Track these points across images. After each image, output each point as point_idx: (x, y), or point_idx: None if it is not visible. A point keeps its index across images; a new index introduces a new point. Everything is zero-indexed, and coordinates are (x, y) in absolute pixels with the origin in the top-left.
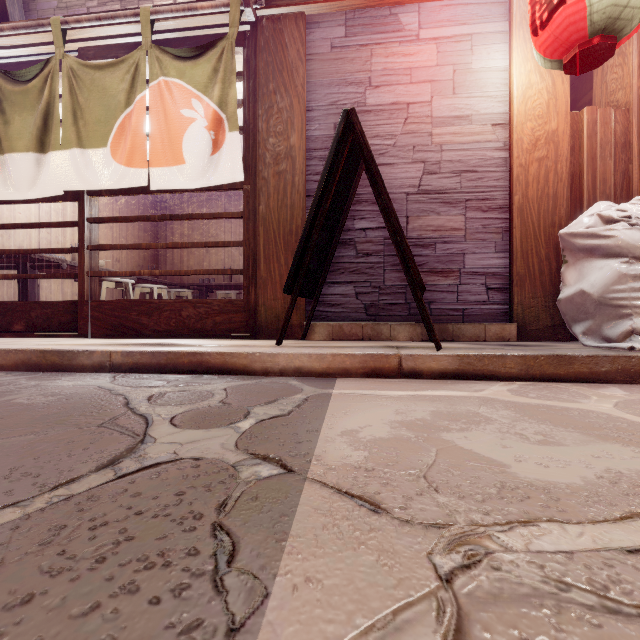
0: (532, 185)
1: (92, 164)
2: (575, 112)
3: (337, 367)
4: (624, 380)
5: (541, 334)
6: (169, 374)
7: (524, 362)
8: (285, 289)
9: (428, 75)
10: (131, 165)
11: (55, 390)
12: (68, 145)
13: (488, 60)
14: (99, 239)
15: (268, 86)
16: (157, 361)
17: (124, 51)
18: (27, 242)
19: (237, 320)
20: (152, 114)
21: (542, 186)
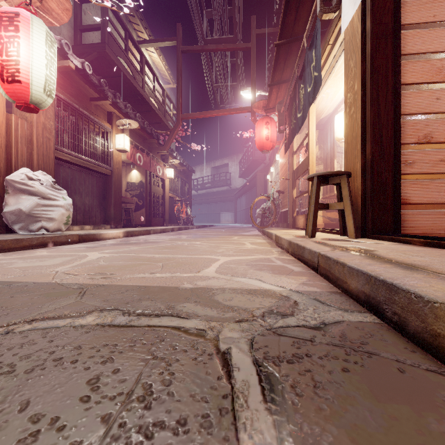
0: None
1: None
2: (8, 113)
3: None
4: (42, 246)
5: None
6: None
7: (0, 243)
8: None
9: None
10: None
11: None
12: None
13: None
14: None
15: None
16: None
17: None
18: None
19: None
20: None
21: None
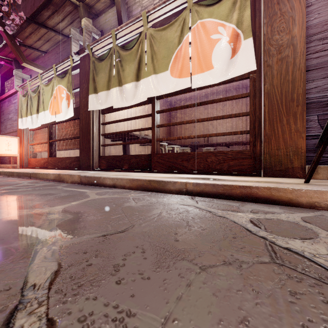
0: None
1: (160, 81)
2: None
3: None
4: None
5: None
6: (225, 199)
7: None
8: (321, 138)
9: None
10: (181, 77)
11: (174, 207)
12: (149, 74)
13: None
14: (148, 125)
15: (272, 1)
16: (216, 190)
17: (174, 17)
18: (123, 128)
19: (245, 164)
20: (193, 44)
21: None
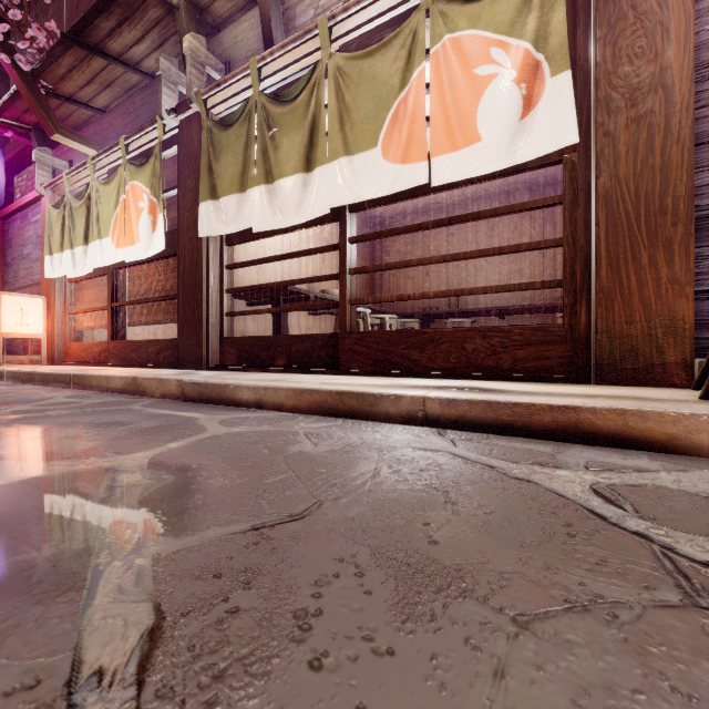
0: None
1: (360, 171)
2: None
3: None
4: None
5: None
6: (515, 437)
7: None
8: None
9: None
10: (406, 161)
11: (404, 455)
12: (334, 156)
13: None
14: (326, 270)
15: None
16: (495, 416)
17: (390, 29)
18: (274, 277)
19: (552, 355)
20: (433, 88)
21: None
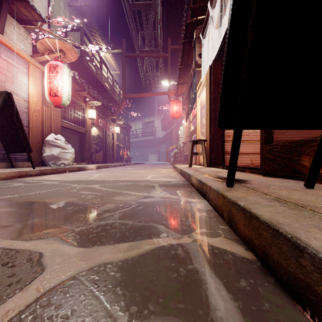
0: (34, 122)
1: None
2: (42, 105)
3: (10, 176)
4: (64, 172)
5: (36, 165)
6: None
7: (51, 170)
8: None
9: (4, 72)
10: None
11: None
12: None
13: (23, 79)
14: None
15: None
16: None
17: None
18: None
19: None
20: None
21: (36, 123)
